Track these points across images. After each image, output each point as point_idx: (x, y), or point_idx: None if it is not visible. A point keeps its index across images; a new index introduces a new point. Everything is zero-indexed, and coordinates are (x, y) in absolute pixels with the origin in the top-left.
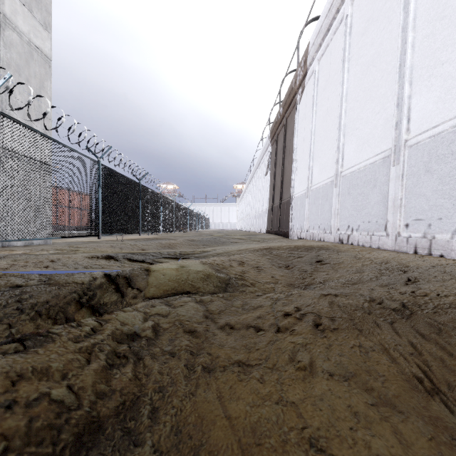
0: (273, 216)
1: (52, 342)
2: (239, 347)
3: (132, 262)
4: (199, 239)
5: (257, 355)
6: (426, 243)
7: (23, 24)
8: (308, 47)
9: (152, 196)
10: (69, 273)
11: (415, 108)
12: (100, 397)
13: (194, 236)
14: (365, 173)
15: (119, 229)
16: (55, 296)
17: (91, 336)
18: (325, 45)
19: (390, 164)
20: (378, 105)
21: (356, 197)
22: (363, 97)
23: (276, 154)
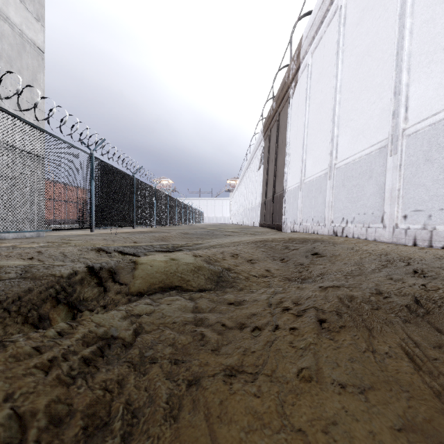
0: (266, 209)
1: (3, 350)
2: (231, 351)
3: (123, 255)
4: (193, 232)
5: (253, 362)
6: (426, 234)
7: (15, 15)
8: (301, 40)
9: (146, 189)
10: (50, 266)
11: (414, 96)
12: (54, 425)
13: (187, 230)
14: (361, 164)
15: (112, 222)
16: (29, 291)
17: (56, 341)
18: (318, 37)
19: (387, 154)
20: (374, 94)
21: (351, 188)
22: (358, 88)
23: (269, 148)
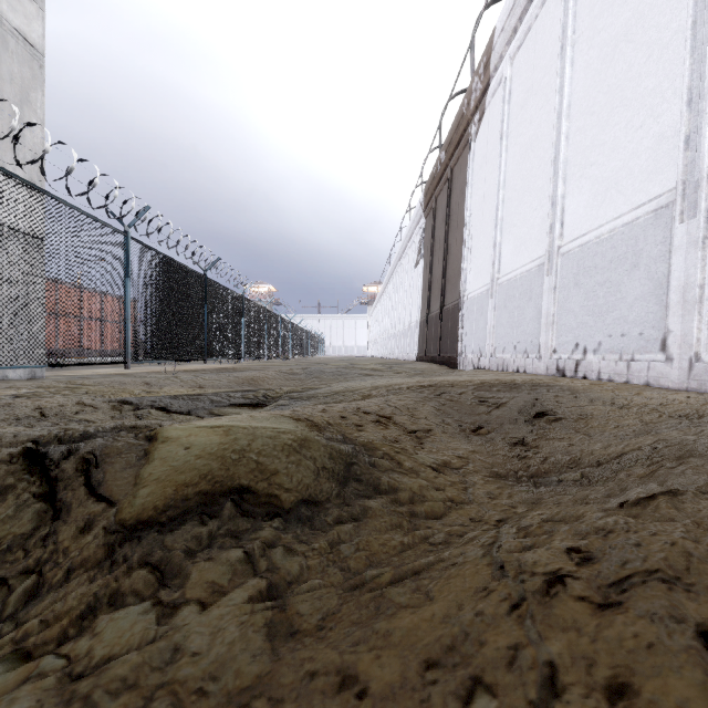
0: (429, 332)
1: None
2: None
3: (166, 413)
4: (305, 369)
5: None
6: None
7: None
8: (492, 37)
9: (227, 298)
10: None
11: None
12: None
13: (297, 366)
14: (613, 243)
15: (166, 352)
16: None
17: None
18: (524, 28)
19: (674, 219)
20: (641, 111)
21: (593, 289)
22: (606, 105)
23: (434, 230)
